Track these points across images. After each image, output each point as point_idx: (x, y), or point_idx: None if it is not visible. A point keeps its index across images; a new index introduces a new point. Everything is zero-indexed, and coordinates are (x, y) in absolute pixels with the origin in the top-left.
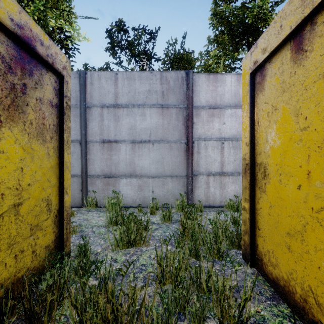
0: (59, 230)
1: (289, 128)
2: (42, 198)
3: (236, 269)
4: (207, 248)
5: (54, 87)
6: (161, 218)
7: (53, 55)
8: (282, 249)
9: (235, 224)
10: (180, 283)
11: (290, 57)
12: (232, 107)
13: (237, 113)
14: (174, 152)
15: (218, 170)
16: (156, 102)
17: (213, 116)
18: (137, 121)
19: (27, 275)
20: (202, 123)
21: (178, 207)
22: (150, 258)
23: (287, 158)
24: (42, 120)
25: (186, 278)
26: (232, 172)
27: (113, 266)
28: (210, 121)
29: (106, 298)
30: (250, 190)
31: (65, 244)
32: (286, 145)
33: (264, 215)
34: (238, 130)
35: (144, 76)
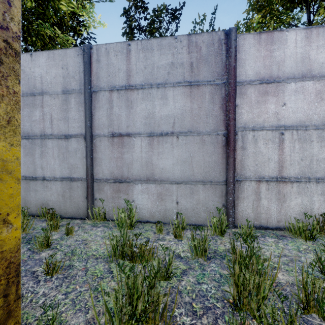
0: None
1: None
2: None
3: None
4: None
5: None
6: (191, 246)
7: None
8: None
9: None
10: None
11: None
12: (298, 78)
13: (305, 87)
14: (208, 147)
15: (274, 174)
16: (182, 79)
17: (267, 94)
18: (156, 106)
19: None
20: (249, 106)
21: (214, 228)
22: None
23: None
24: None
25: None
26: (297, 178)
27: None
28: (262, 101)
29: None
30: None
31: None
32: None
33: None
34: (307, 114)
35: (165, 44)
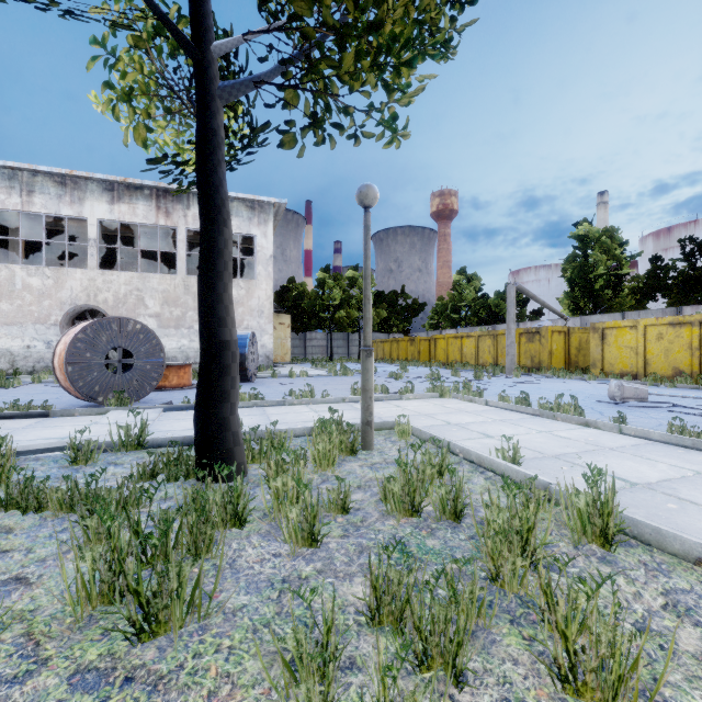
0: None
1: None
2: None
3: None
4: None
5: None
6: None
7: None
8: None
9: None
10: None
11: None
12: None
13: None
14: None
15: None
16: None
17: None
18: None
19: None
20: None
21: None
22: None
23: None
24: None
25: None
26: None
27: None
28: None
29: None
30: None
31: None
32: None
33: None
34: None
35: (653, 312)
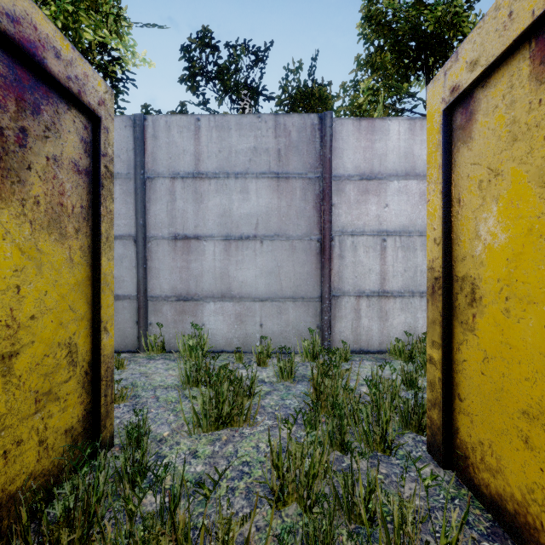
0: (93, 398)
1: (526, 211)
2: (59, 341)
3: (426, 484)
4: (363, 433)
5: (83, 138)
6: (277, 372)
7: (80, 78)
8: (512, 441)
9: (411, 387)
10: (315, 504)
11: (529, 73)
12: (401, 176)
13: (409, 187)
14: (299, 255)
15: (376, 288)
16: (267, 169)
17: (368, 192)
18: (235, 202)
19: (28, 486)
20: (348, 206)
21: (306, 353)
22: (257, 449)
23: (522, 268)
24: (58, 197)
25: (325, 491)
26: (400, 292)
27: (190, 465)
28: (362, 201)
29: (173, 542)
30: (443, 326)
31: (102, 423)
32: (520, 242)
33: (471, 375)
34: (411, 218)
35: (245, 124)
